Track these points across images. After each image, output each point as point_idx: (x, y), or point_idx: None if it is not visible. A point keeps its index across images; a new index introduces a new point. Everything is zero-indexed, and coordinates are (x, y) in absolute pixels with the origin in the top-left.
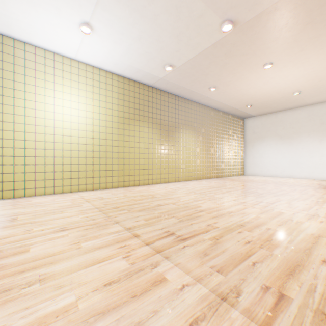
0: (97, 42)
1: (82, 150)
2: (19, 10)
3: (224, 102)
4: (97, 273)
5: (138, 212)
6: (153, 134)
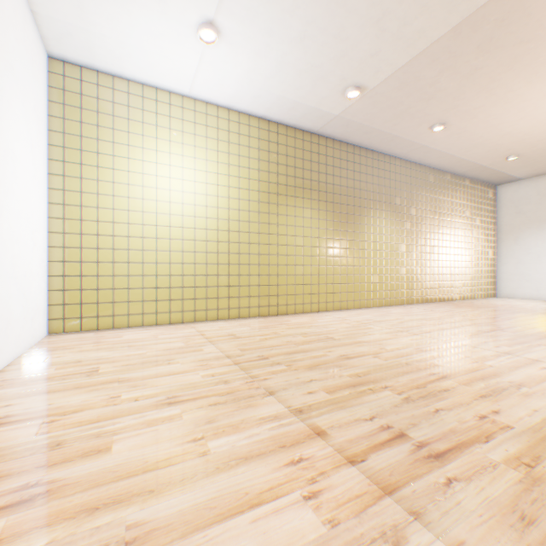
0: (225, 57)
1: (200, 250)
2: (103, 16)
3: (459, 154)
4: (251, 543)
5: (307, 371)
6: (319, 220)
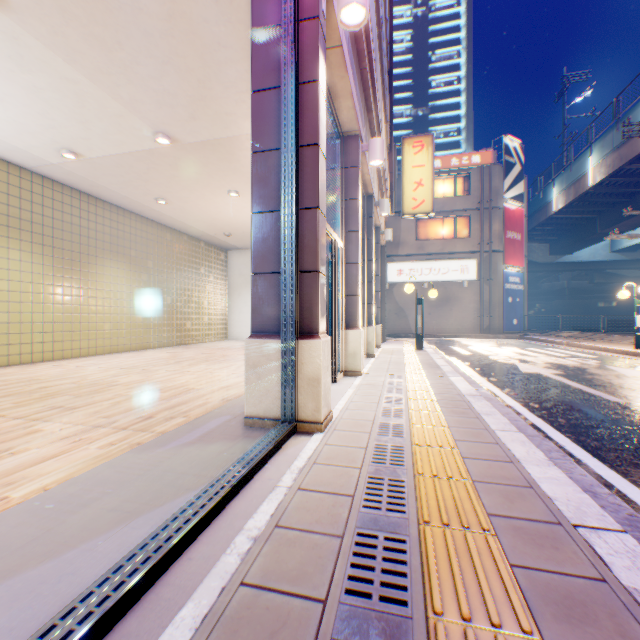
0: None
1: None
2: None
3: (191, 223)
4: None
5: (2, 398)
6: (36, 264)
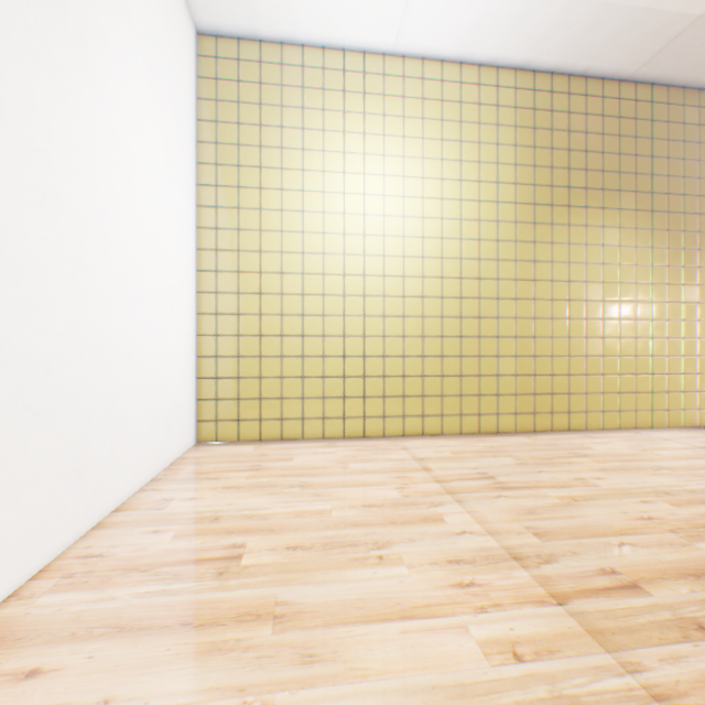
0: None
1: (410, 314)
2: None
3: None
4: None
5: None
6: (634, 249)
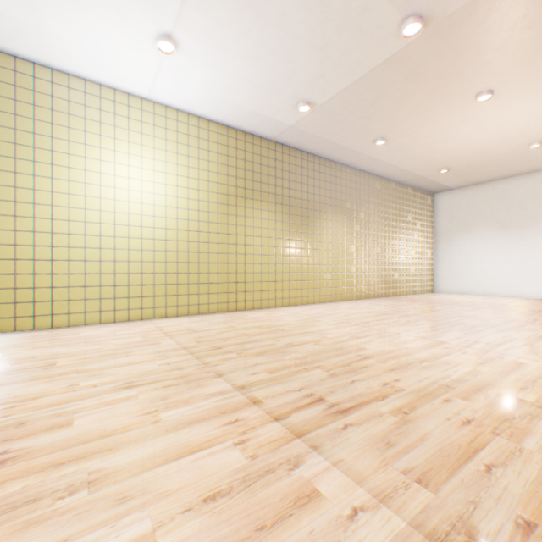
0: (184, 67)
1: (159, 249)
2: (59, 19)
3: (400, 165)
4: (189, 473)
5: (255, 357)
6: (276, 222)
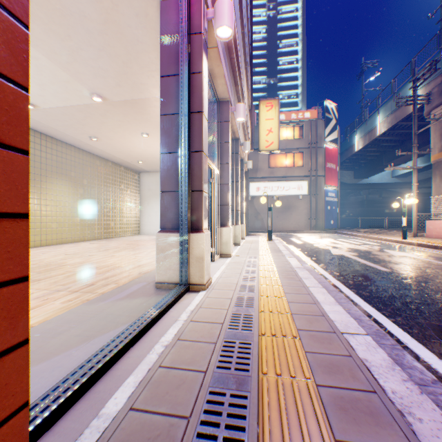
0: None
1: None
2: None
3: (114, 154)
4: None
5: None
6: None
